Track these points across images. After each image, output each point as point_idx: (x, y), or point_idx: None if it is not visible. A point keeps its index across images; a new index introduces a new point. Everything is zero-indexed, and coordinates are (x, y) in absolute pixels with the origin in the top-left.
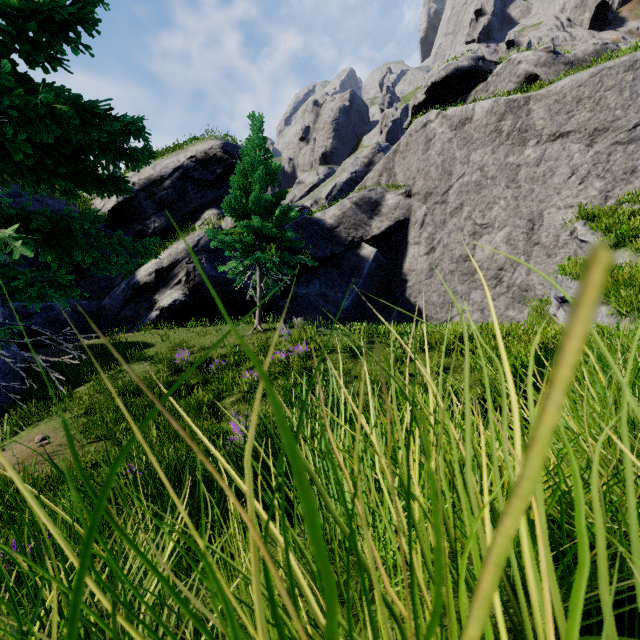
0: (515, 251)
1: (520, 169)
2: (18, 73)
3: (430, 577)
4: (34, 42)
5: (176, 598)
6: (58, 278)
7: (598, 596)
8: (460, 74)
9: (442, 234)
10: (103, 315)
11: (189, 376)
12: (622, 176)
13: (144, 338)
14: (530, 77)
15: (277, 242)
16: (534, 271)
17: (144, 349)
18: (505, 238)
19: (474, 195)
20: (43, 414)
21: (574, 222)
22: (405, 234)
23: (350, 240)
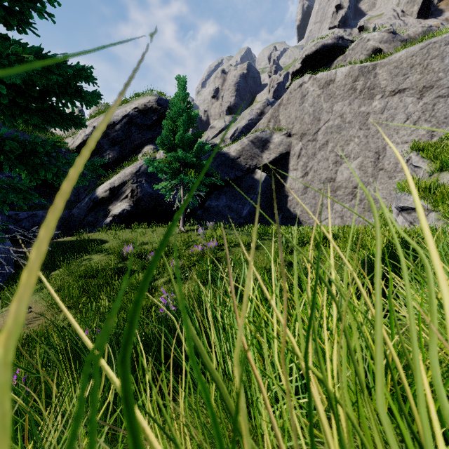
0: (365, 174)
1: (369, 116)
2: None
3: None
4: (8, 8)
5: None
6: (20, 186)
7: None
8: (326, 49)
9: (313, 163)
10: (73, 220)
11: (132, 263)
12: (443, 120)
13: (101, 236)
14: (376, 50)
15: (195, 168)
16: (379, 189)
17: (101, 244)
18: (358, 165)
19: (336, 135)
20: None
21: (409, 153)
22: (286, 163)
23: (247, 167)
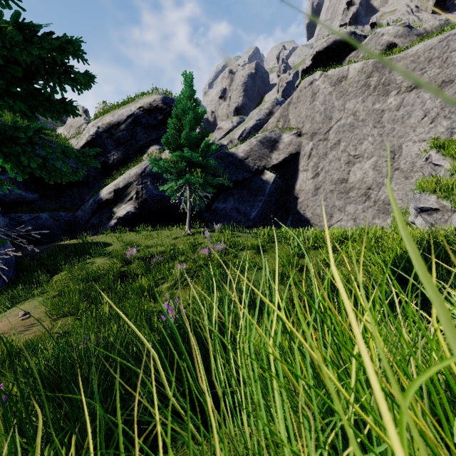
0: (380, 175)
1: (384, 113)
2: None
3: None
4: None
5: None
6: None
7: None
8: (337, 45)
9: (324, 163)
10: (77, 223)
11: (136, 267)
12: None
13: (105, 239)
14: (391, 45)
15: (202, 168)
16: (395, 190)
17: (104, 247)
18: (372, 165)
19: (348, 134)
20: (28, 295)
21: (428, 151)
22: (296, 164)
23: (256, 168)
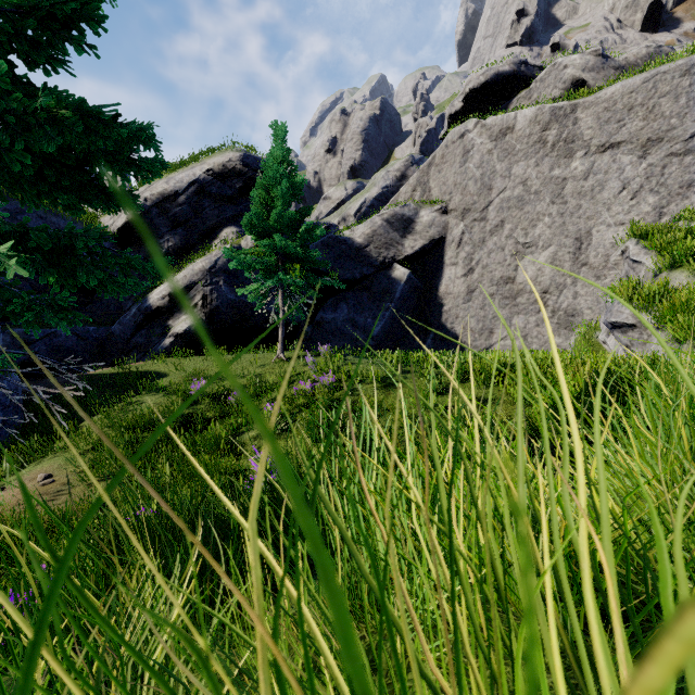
0: (561, 272)
1: (566, 183)
2: (16, 76)
3: (482, 653)
4: (33, 41)
5: (173, 694)
6: (58, 301)
7: (681, 674)
8: (501, 80)
9: (481, 254)
10: (112, 342)
11: (205, 409)
12: (678, 190)
13: (157, 367)
14: (577, 83)
15: (301, 263)
16: (582, 294)
17: (157, 379)
18: (550, 258)
19: (516, 211)
20: (46, 450)
21: (625, 241)
22: (441, 254)
23: (381, 260)
